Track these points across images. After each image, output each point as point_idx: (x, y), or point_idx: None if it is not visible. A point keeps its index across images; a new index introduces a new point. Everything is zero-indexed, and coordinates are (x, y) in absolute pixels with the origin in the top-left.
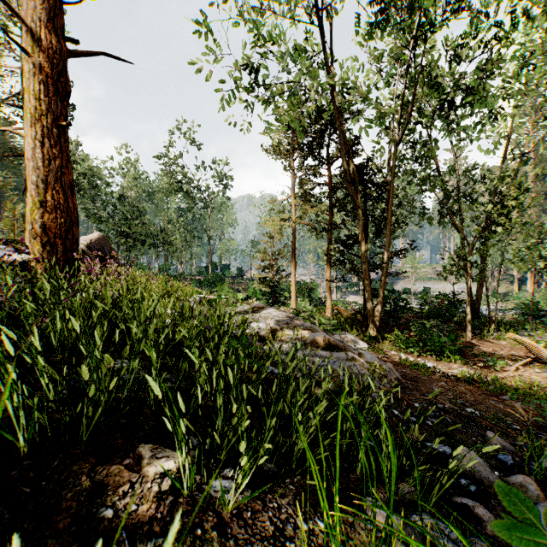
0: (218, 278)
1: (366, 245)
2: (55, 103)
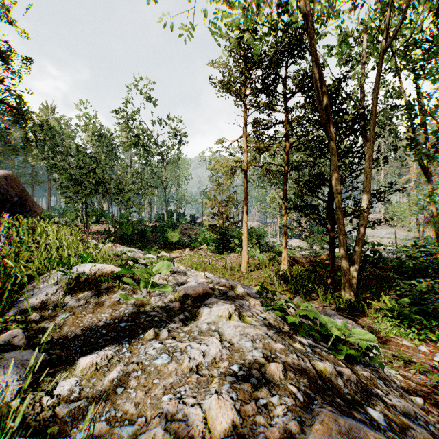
0: (173, 224)
1: (340, 186)
2: None
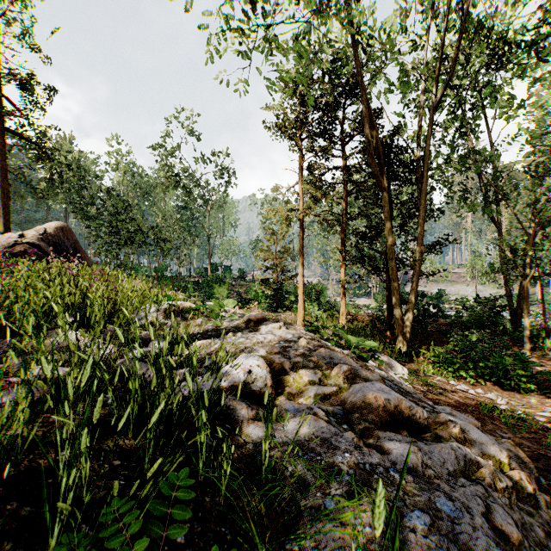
0: (218, 279)
1: (393, 238)
2: None
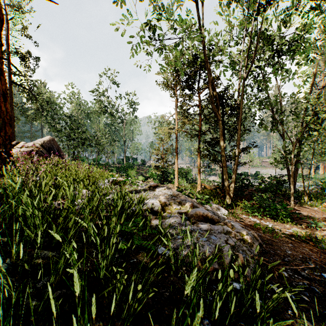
0: (130, 165)
1: (224, 144)
2: None
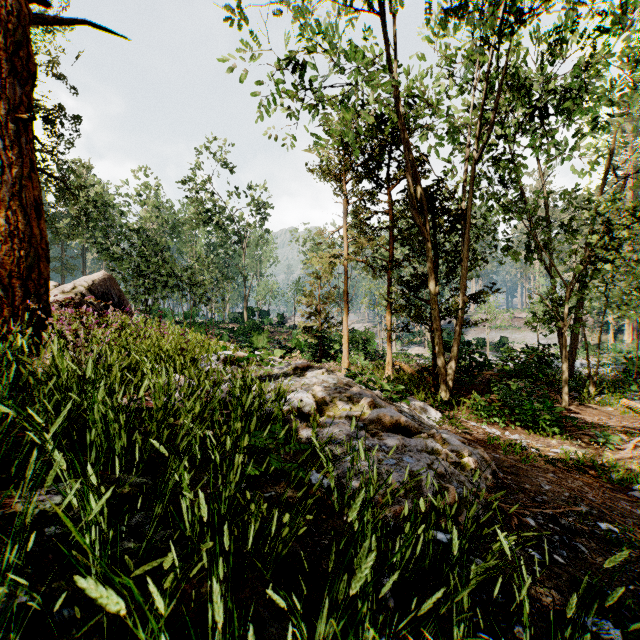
0: (255, 326)
1: (436, 287)
2: (13, 87)
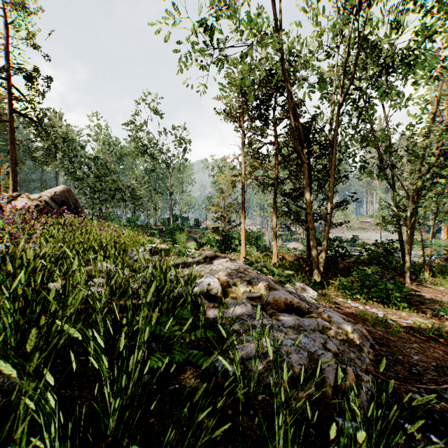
0: (178, 227)
1: (311, 197)
2: None
